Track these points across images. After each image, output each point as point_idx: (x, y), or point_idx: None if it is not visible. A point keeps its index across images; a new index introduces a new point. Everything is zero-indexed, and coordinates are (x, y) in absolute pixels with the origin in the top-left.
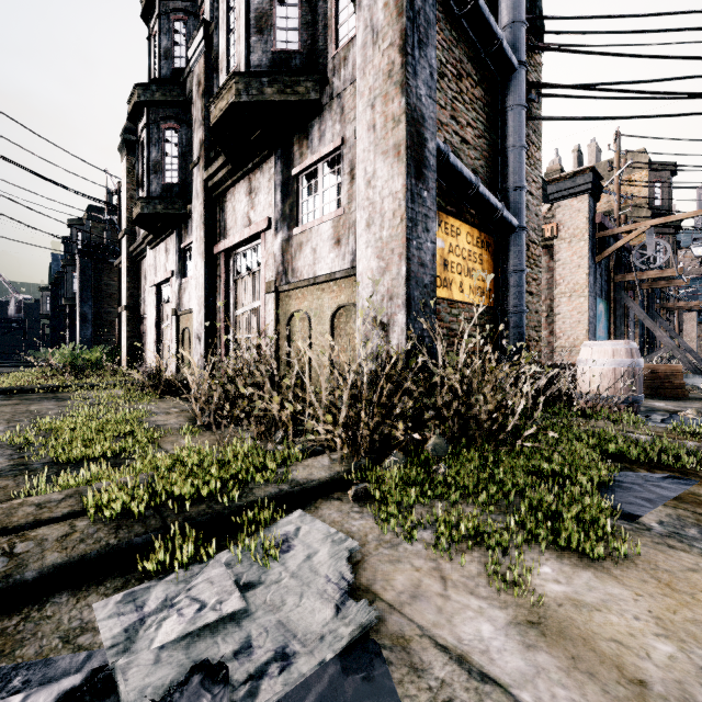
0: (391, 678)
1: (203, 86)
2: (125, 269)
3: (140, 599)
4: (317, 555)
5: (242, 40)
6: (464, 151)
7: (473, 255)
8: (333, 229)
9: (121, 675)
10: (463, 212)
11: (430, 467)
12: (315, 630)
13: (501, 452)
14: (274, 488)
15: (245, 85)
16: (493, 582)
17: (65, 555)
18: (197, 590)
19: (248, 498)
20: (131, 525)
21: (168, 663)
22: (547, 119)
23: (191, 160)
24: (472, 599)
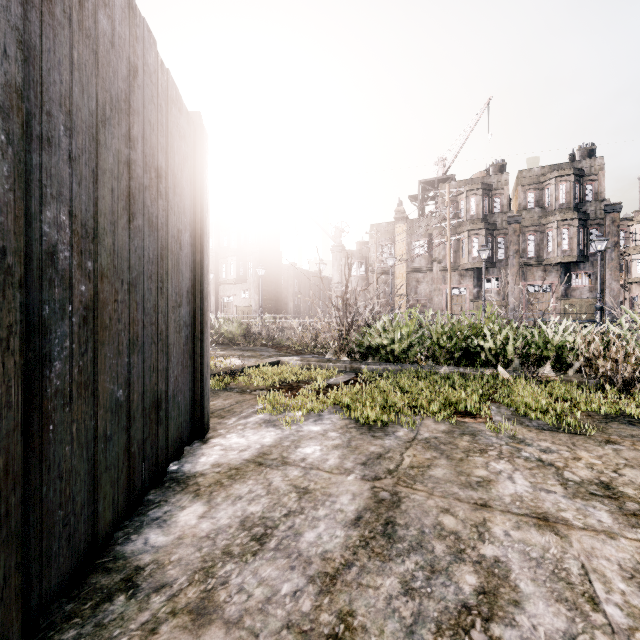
0: None
1: (519, 233)
2: (404, 277)
3: None
4: None
5: (575, 247)
6: None
7: None
8: (589, 289)
9: None
10: None
11: None
12: None
13: None
14: None
15: (578, 257)
16: None
17: None
18: None
19: None
20: None
21: None
22: None
23: (495, 249)
24: None
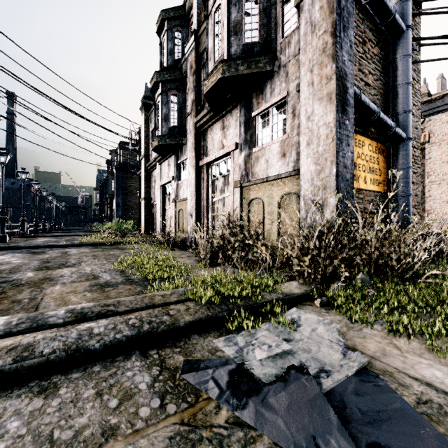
0: (390, 387)
1: (194, 68)
2: (144, 176)
3: (234, 341)
4: (318, 329)
5: (225, 40)
6: (367, 91)
7: (372, 158)
8: (280, 148)
9: (249, 368)
10: (366, 131)
11: (364, 291)
12: (335, 362)
13: (407, 285)
14: (275, 296)
15: (227, 66)
16: (431, 353)
17: (192, 317)
18: (261, 339)
19: (264, 300)
20: (213, 307)
21: (268, 366)
22: (426, 61)
23: (185, 112)
24: (421, 359)
